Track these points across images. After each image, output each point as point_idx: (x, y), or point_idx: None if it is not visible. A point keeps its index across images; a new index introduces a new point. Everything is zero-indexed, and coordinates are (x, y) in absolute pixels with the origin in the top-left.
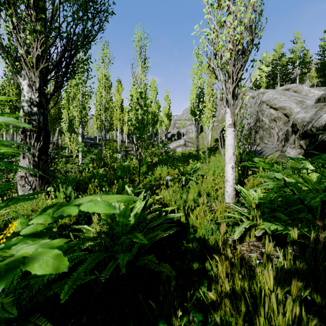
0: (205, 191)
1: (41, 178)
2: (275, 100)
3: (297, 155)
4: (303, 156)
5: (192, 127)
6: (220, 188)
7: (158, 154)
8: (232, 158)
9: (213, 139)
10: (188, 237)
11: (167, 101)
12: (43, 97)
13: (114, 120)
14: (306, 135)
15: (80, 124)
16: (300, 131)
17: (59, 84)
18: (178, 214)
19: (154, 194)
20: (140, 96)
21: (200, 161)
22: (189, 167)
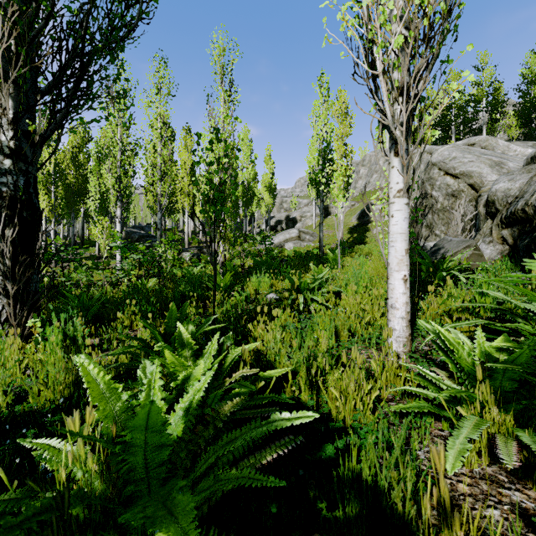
0: (346, 326)
1: (19, 299)
2: (455, 161)
3: (496, 254)
4: (508, 256)
5: (311, 208)
6: (373, 318)
7: (254, 253)
8: (403, 261)
9: (346, 228)
10: (323, 455)
11: (269, 165)
12: (25, 140)
13: (179, 195)
14: (514, 220)
15: (118, 200)
16: (503, 213)
17: (61, 116)
18: (300, 414)
19: (244, 331)
20: (217, 136)
21: (329, 265)
22: (308, 276)
